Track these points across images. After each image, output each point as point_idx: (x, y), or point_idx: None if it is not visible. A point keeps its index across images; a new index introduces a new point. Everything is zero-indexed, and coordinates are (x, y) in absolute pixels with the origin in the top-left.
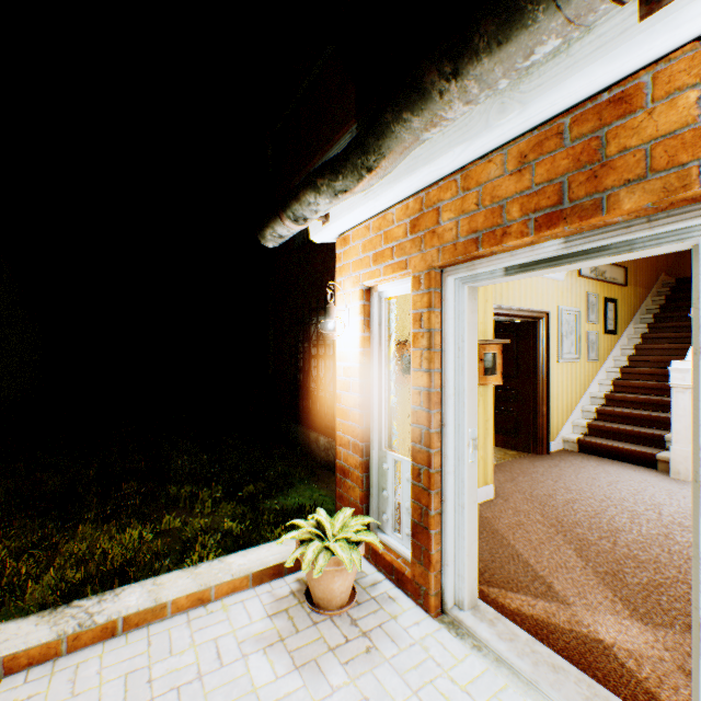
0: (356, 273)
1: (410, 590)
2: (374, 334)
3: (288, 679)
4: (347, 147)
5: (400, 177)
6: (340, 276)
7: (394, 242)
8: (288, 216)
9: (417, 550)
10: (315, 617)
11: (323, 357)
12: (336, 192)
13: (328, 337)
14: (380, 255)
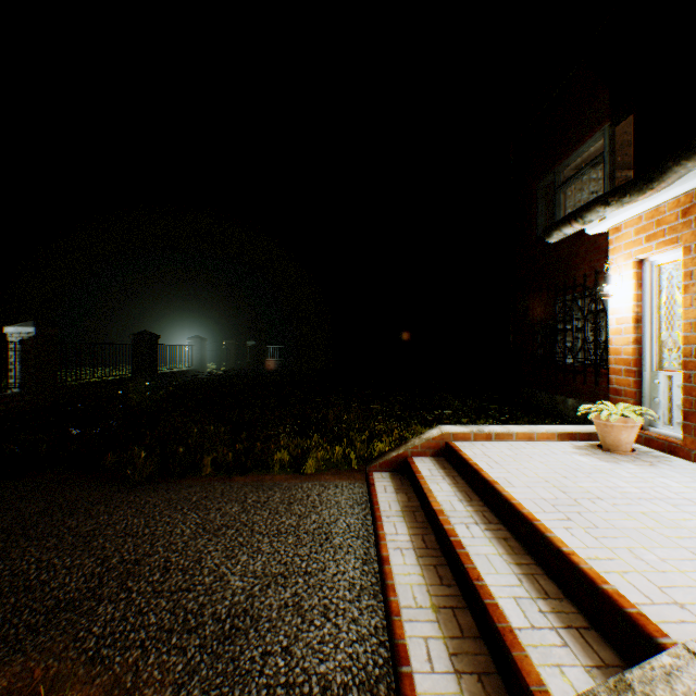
0: (627, 251)
1: (680, 456)
2: (644, 291)
3: (599, 462)
4: (634, 179)
5: (672, 186)
6: (611, 255)
7: (665, 226)
8: (576, 221)
9: (687, 427)
10: (607, 453)
11: (570, 330)
12: (622, 204)
13: (604, 297)
14: (651, 236)
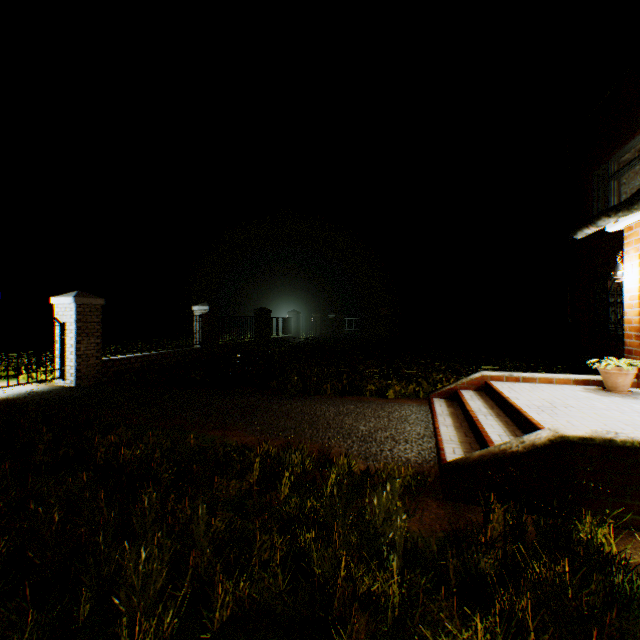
0: (636, 245)
1: None
2: None
3: (593, 395)
4: (622, 202)
5: None
6: (625, 248)
7: None
8: (591, 226)
9: None
10: (606, 392)
11: (619, 303)
12: (618, 217)
13: (616, 280)
14: None
